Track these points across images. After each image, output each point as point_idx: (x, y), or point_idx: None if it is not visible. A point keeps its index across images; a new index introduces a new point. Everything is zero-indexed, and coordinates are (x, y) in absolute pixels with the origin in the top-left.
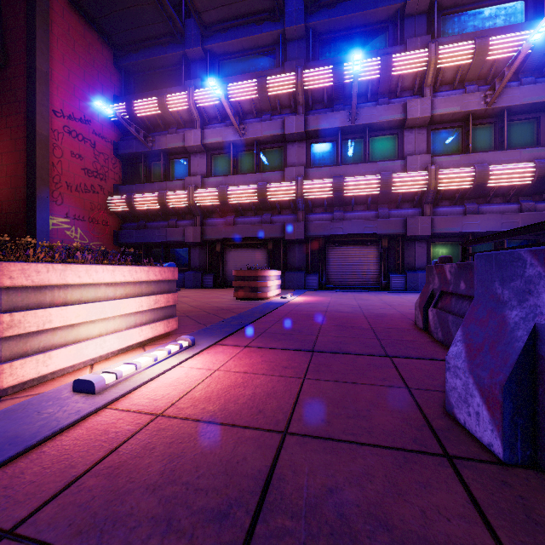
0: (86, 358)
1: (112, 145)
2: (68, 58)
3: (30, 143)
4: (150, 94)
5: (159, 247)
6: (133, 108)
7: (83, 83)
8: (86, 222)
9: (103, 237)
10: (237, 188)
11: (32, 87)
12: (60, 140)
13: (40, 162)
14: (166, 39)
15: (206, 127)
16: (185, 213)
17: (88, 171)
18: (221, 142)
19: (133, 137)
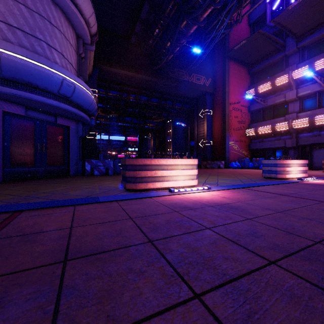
0: (293, 177)
1: (247, 107)
2: (233, 81)
3: (223, 117)
4: (265, 80)
5: (270, 150)
6: (257, 90)
7: (237, 88)
8: (238, 142)
9: (244, 147)
10: (321, 116)
11: (224, 98)
12: (231, 113)
13: (226, 123)
14: (274, 52)
15: (299, 87)
16: (285, 132)
17: (239, 122)
18: (309, 93)
19: (256, 102)
